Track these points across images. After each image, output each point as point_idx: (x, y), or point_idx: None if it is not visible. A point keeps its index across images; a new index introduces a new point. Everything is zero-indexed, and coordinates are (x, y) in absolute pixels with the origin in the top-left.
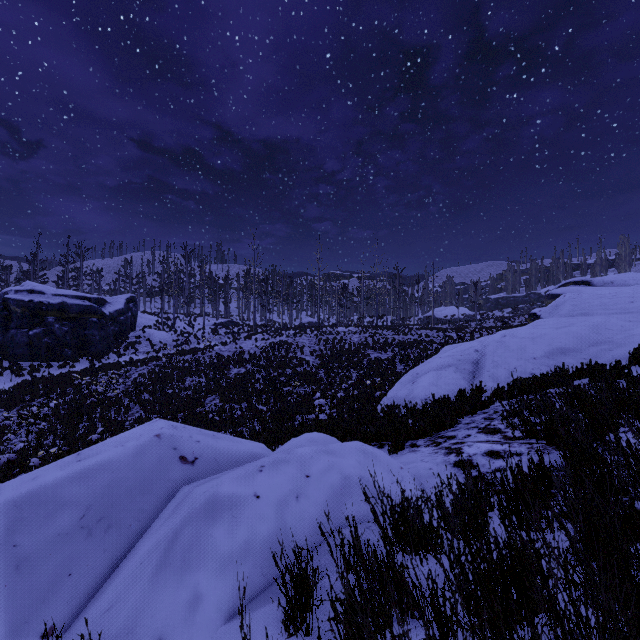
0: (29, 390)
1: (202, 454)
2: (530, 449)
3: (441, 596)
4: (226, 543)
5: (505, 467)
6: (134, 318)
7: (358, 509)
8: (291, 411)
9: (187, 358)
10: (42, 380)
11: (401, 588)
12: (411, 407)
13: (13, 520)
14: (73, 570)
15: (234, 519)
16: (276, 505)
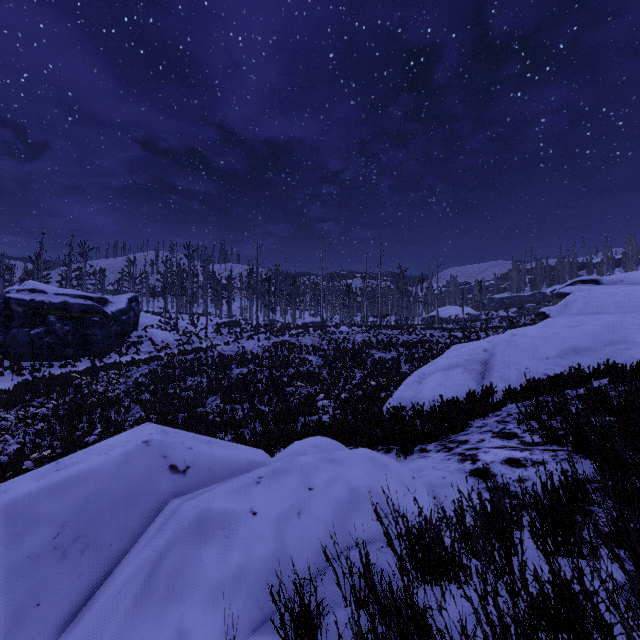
0: (29, 390)
1: (195, 462)
2: (554, 457)
3: None
4: (217, 568)
5: (528, 477)
6: (136, 318)
7: (367, 526)
8: (294, 412)
9: (189, 358)
10: (43, 380)
11: (422, 631)
12: (418, 409)
13: None
14: (42, 599)
15: (227, 540)
16: (275, 523)
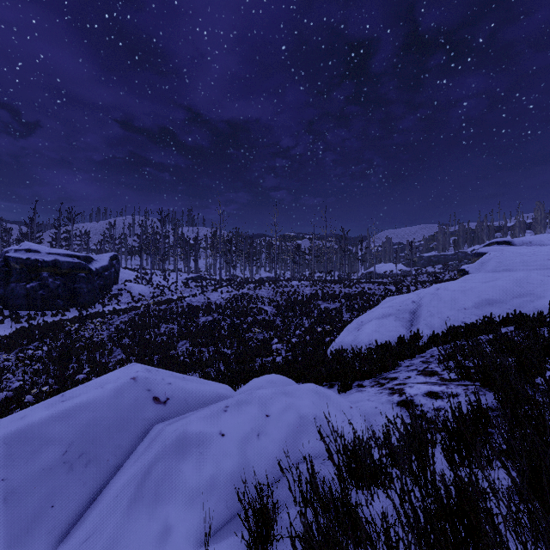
0: (26, 335)
1: (173, 395)
2: (466, 390)
3: (395, 535)
4: (194, 478)
5: (444, 407)
6: (117, 273)
7: (313, 446)
8: (252, 354)
9: (162, 308)
10: (37, 327)
11: (355, 523)
12: (357, 351)
13: (2, 456)
14: (55, 502)
15: (201, 455)
16: (239, 442)
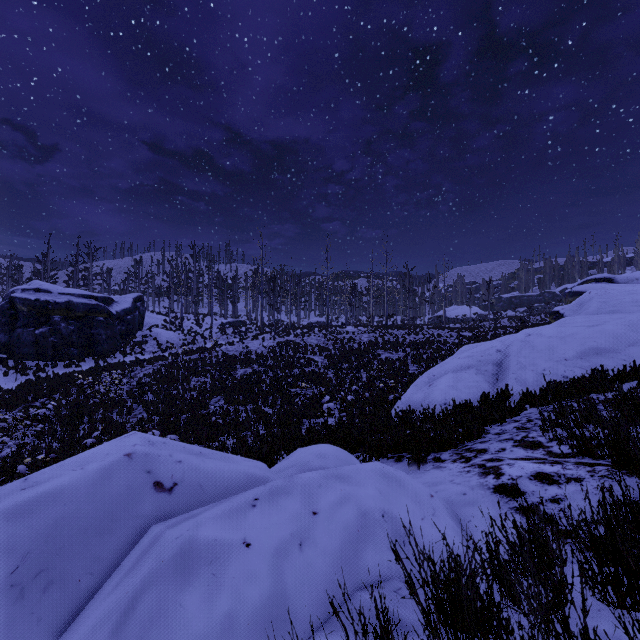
0: (32, 390)
1: (183, 478)
2: (592, 473)
3: None
4: (201, 617)
5: (563, 497)
6: (141, 317)
7: (381, 559)
8: (298, 415)
9: (193, 358)
10: (46, 380)
11: None
12: (429, 413)
13: None
14: None
15: (214, 579)
16: (272, 557)
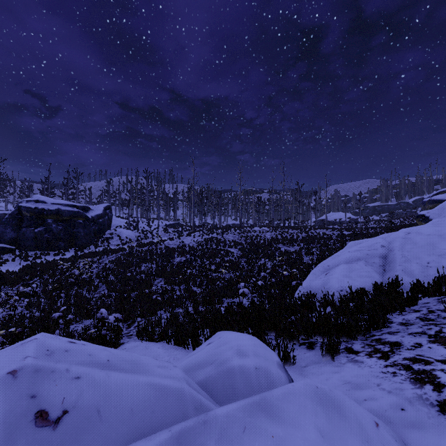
0: (29, 272)
1: (77, 402)
2: None
3: None
4: None
5: None
6: (110, 220)
7: None
8: (219, 295)
9: (144, 249)
10: (40, 264)
11: None
12: (330, 299)
13: None
14: None
15: None
16: None
